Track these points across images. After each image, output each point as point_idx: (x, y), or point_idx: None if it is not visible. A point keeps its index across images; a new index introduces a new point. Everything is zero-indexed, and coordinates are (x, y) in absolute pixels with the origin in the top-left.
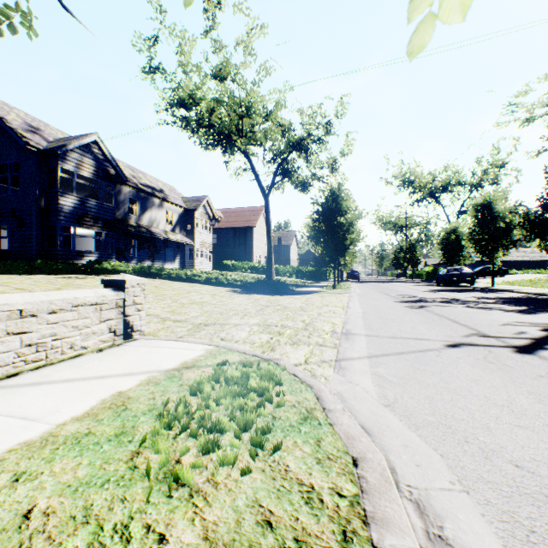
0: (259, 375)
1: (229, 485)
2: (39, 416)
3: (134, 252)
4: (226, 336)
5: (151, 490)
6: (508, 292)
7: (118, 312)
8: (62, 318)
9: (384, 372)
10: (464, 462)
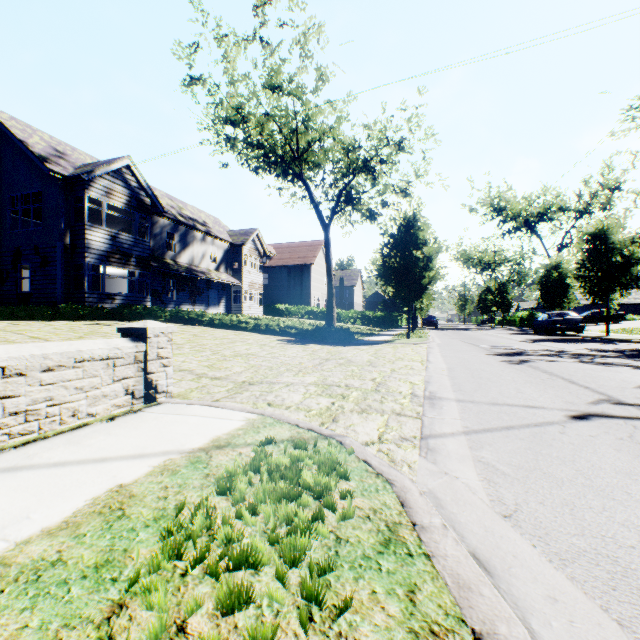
0: (315, 462)
1: None
2: None
3: (172, 294)
4: (274, 399)
5: None
6: (629, 343)
7: (137, 368)
8: (62, 378)
9: (491, 457)
10: None
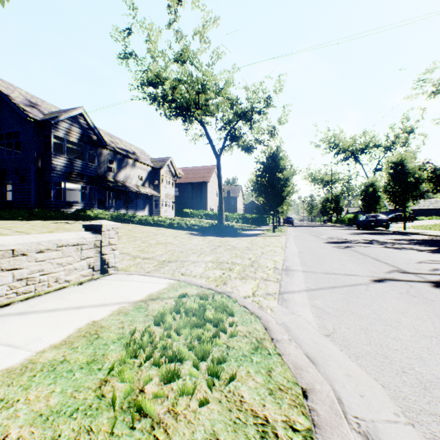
0: (213, 307)
1: (188, 417)
2: (23, 343)
3: (112, 202)
4: (185, 271)
5: (115, 421)
6: (417, 235)
7: (96, 251)
8: (49, 257)
9: (321, 304)
10: (405, 393)
